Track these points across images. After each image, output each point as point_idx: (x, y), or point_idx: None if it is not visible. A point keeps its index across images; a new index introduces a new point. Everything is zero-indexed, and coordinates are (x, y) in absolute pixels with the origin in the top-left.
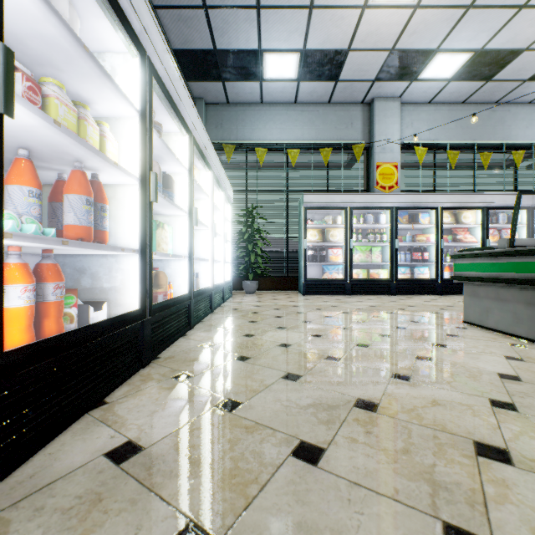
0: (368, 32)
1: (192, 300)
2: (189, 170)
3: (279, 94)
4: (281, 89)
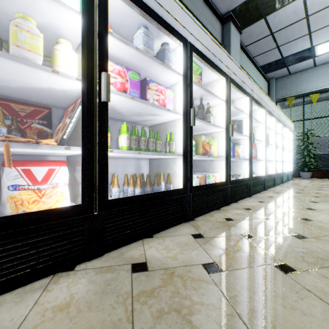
0: None
1: (275, 176)
2: (274, 130)
3: (328, 58)
4: None
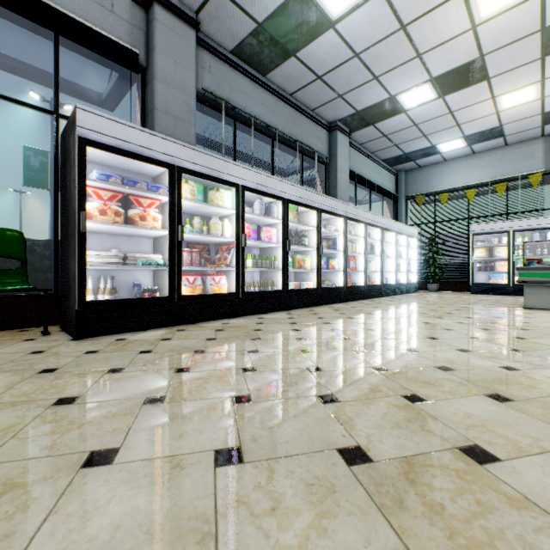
0: (510, 116)
1: (382, 287)
2: (380, 241)
3: (457, 154)
4: (457, 152)
